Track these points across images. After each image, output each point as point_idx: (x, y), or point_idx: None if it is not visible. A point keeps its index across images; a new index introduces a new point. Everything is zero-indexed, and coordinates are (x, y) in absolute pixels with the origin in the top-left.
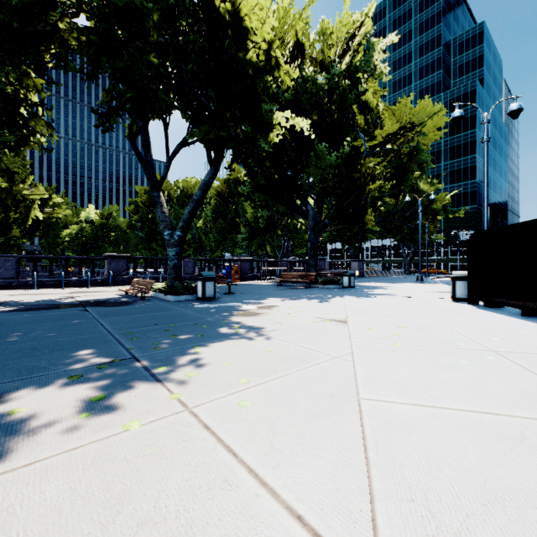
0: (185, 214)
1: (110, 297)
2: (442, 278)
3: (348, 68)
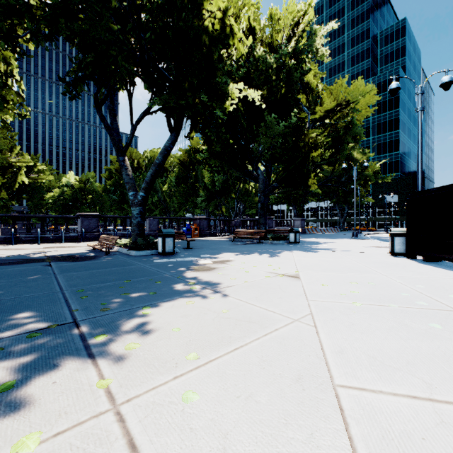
0: (147, 176)
1: (78, 252)
2: (372, 234)
3: (293, 50)
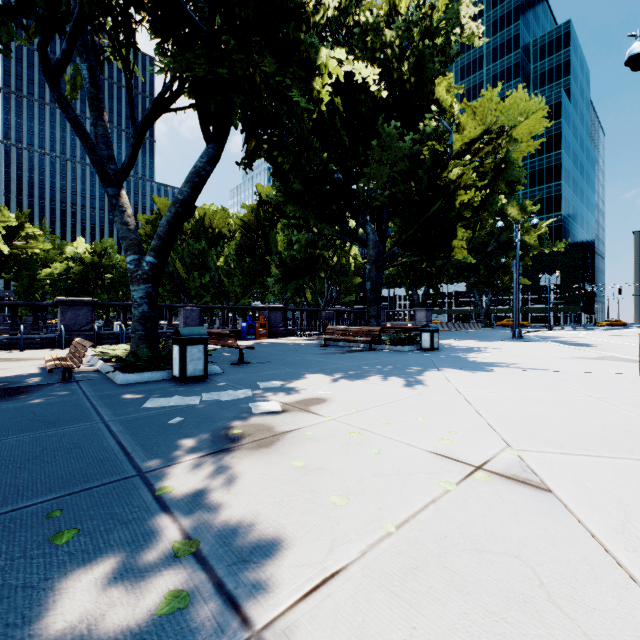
0: (160, 225)
1: (14, 374)
2: (532, 332)
3: (425, 27)
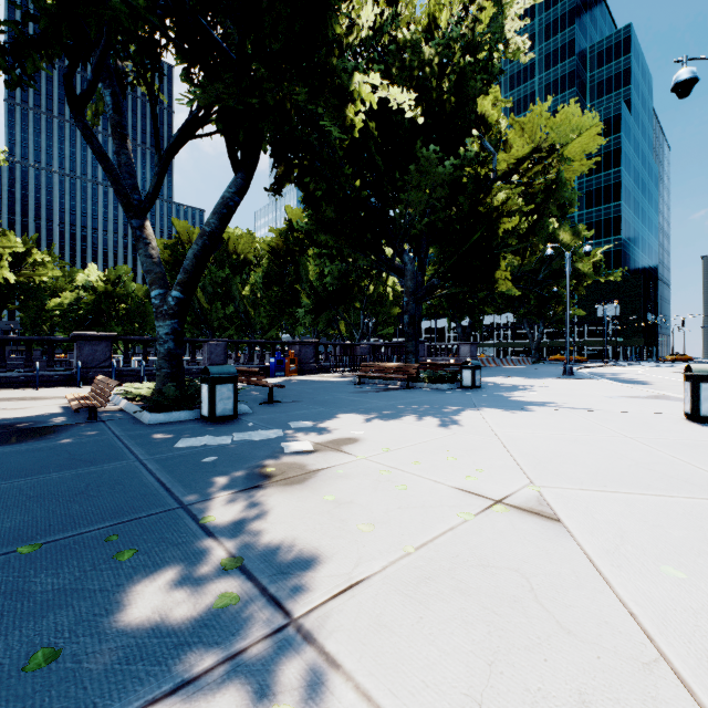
0: (187, 258)
1: (37, 413)
2: (587, 368)
3: (467, 41)
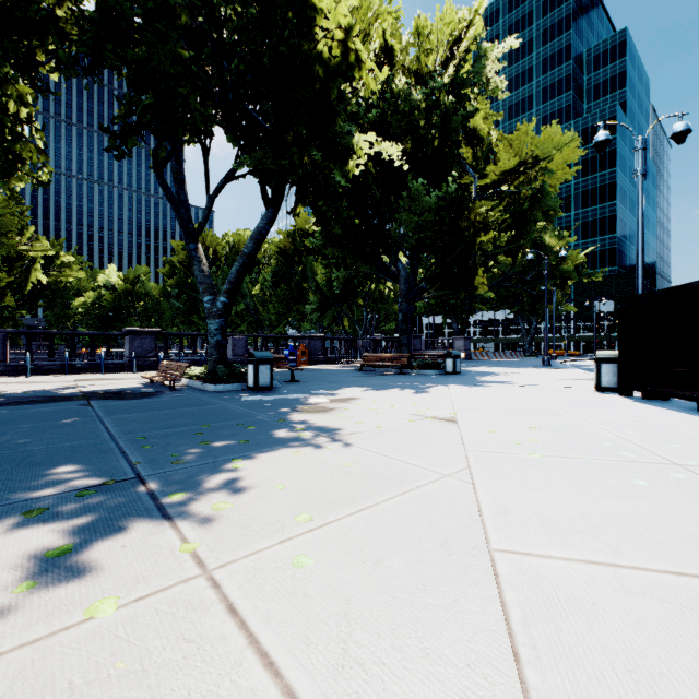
0: (231, 273)
1: (128, 386)
2: (574, 361)
3: (452, 81)
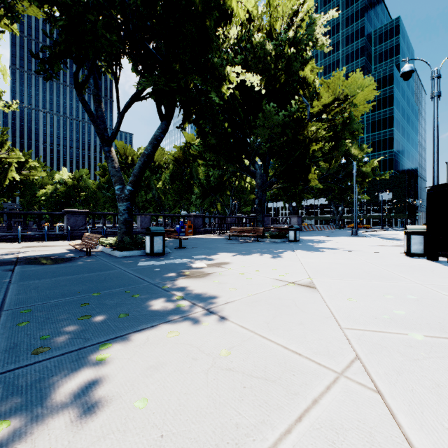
0: (135, 168)
1: (56, 252)
2: (369, 232)
3: (292, 39)
